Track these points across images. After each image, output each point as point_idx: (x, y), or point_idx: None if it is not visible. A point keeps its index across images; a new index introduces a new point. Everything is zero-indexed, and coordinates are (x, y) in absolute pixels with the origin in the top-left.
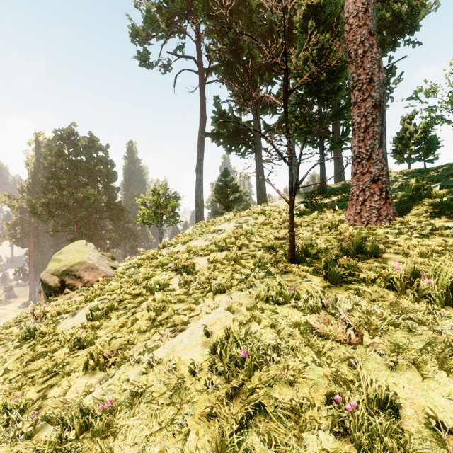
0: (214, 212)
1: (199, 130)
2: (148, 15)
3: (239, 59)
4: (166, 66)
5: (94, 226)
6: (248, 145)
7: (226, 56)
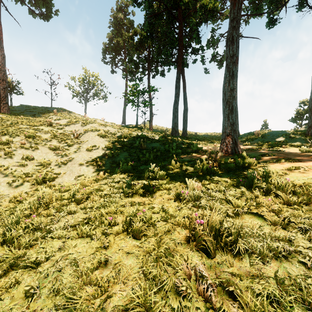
0: None
1: None
2: None
3: None
4: None
5: None
6: None
7: None
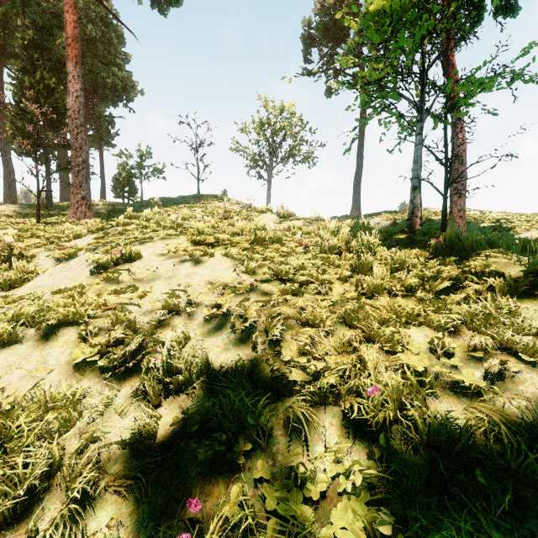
0: None
1: None
2: None
3: None
4: None
5: None
6: None
7: None
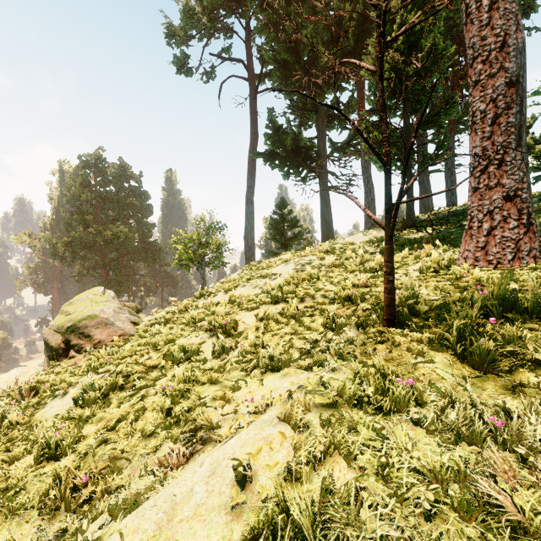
0: (268, 252)
1: (249, 151)
2: (187, 9)
3: (299, 59)
4: (209, 72)
5: (125, 270)
6: (311, 168)
7: (282, 55)
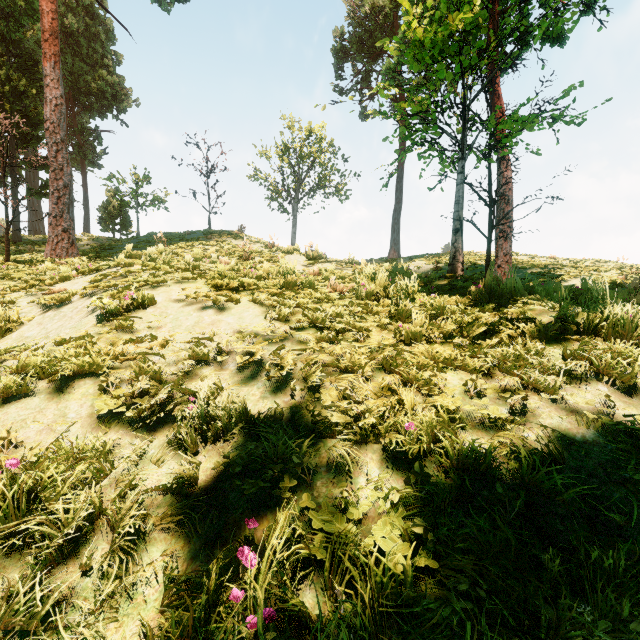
0: None
1: None
2: None
3: None
4: None
5: None
6: None
7: None
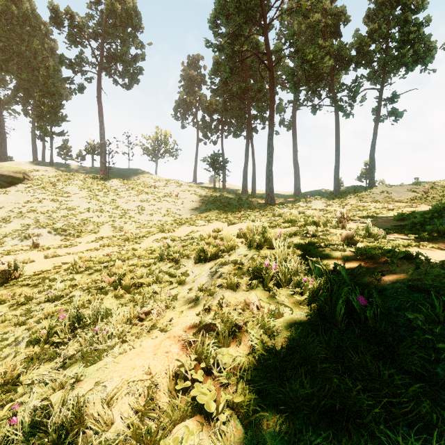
0: None
1: None
2: None
3: None
4: None
5: None
6: None
7: None
